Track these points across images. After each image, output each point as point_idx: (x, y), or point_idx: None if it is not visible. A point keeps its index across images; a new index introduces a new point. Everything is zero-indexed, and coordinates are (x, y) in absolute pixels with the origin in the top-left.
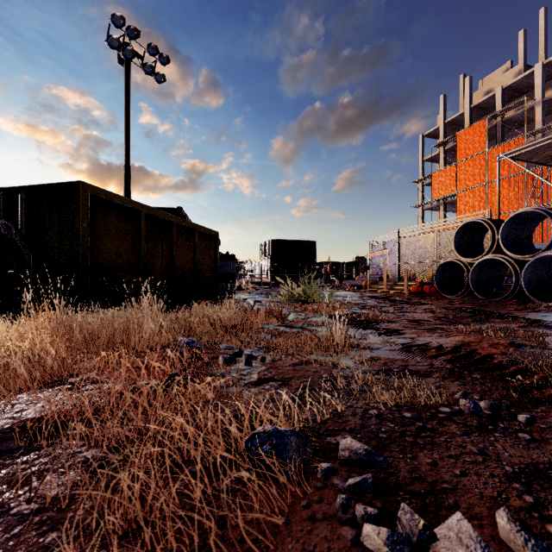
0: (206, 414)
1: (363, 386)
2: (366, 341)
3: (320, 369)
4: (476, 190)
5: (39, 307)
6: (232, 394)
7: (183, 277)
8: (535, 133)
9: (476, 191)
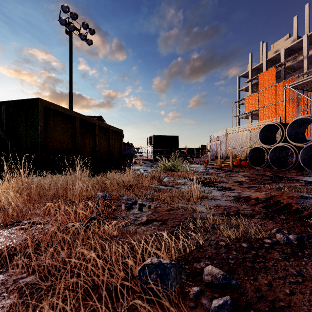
0: (112, 246)
1: (213, 225)
2: (211, 194)
3: (185, 213)
4: (269, 107)
5: (14, 174)
6: (130, 231)
7: (102, 156)
8: (303, 74)
9: (269, 108)
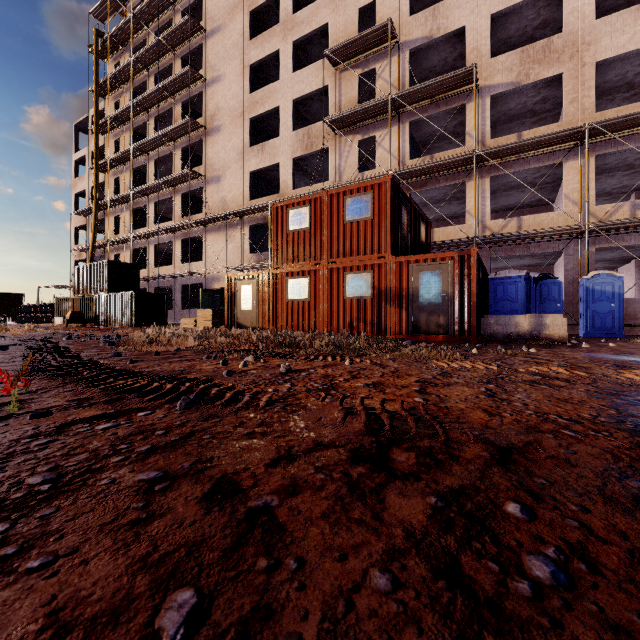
0: None
1: None
2: None
3: None
4: None
5: None
6: None
7: None
8: None
9: None
